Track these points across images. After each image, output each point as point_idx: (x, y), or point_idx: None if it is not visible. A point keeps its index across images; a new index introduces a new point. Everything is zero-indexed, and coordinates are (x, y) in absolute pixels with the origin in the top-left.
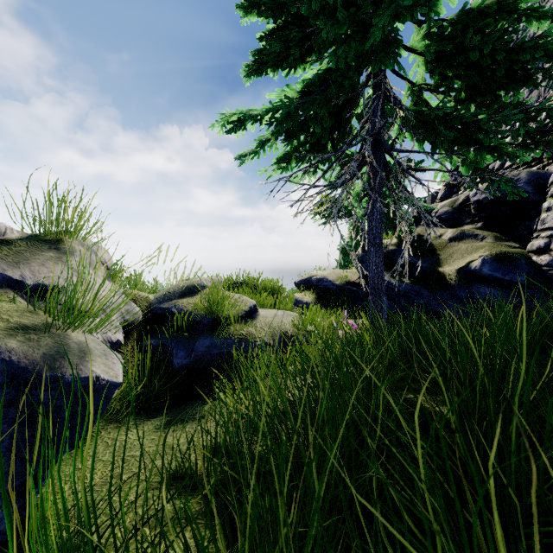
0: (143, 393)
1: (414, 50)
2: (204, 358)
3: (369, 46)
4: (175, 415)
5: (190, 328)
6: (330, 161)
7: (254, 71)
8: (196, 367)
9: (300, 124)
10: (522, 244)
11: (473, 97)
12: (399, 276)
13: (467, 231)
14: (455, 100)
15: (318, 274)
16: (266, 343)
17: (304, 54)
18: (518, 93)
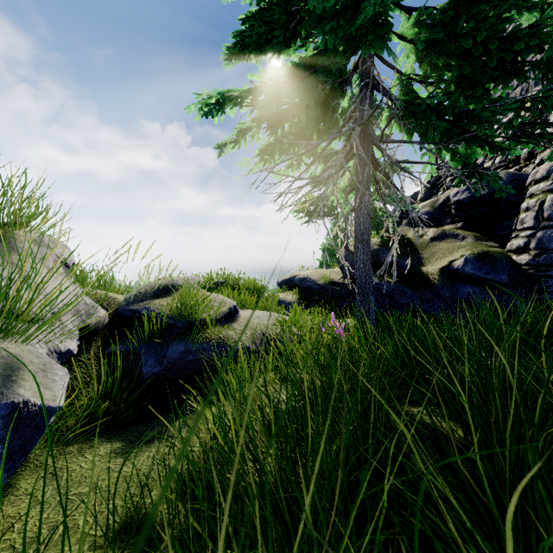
0: (105, 407)
1: (403, 37)
2: (177, 365)
3: (357, 27)
4: (141, 433)
5: (163, 332)
6: (315, 154)
7: (234, 55)
8: (168, 376)
9: (283, 113)
10: (501, 243)
11: (463, 89)
12: (383, 276)
13: (447, 230)
14: (444, 92)
15: (301, 273)
16: (247, 347)
17: (288, 39)
18: (506, 87)
